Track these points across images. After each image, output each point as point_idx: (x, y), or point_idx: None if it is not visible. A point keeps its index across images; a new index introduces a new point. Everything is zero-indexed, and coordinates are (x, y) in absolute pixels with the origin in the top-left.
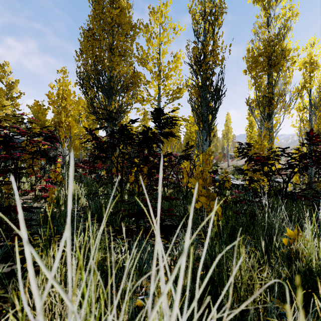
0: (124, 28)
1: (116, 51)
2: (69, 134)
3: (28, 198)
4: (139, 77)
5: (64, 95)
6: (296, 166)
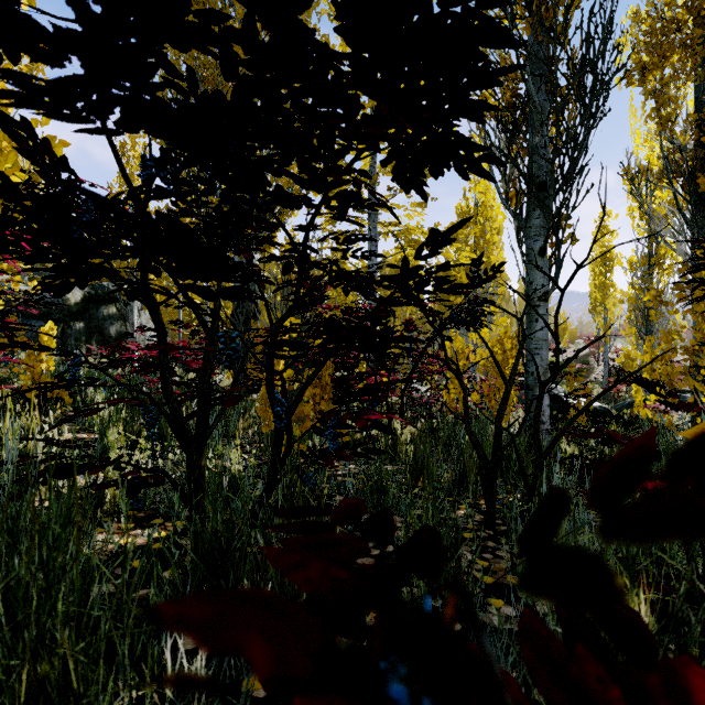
0: None
1: None
2: None
3: None
4: None
5: None
6: None
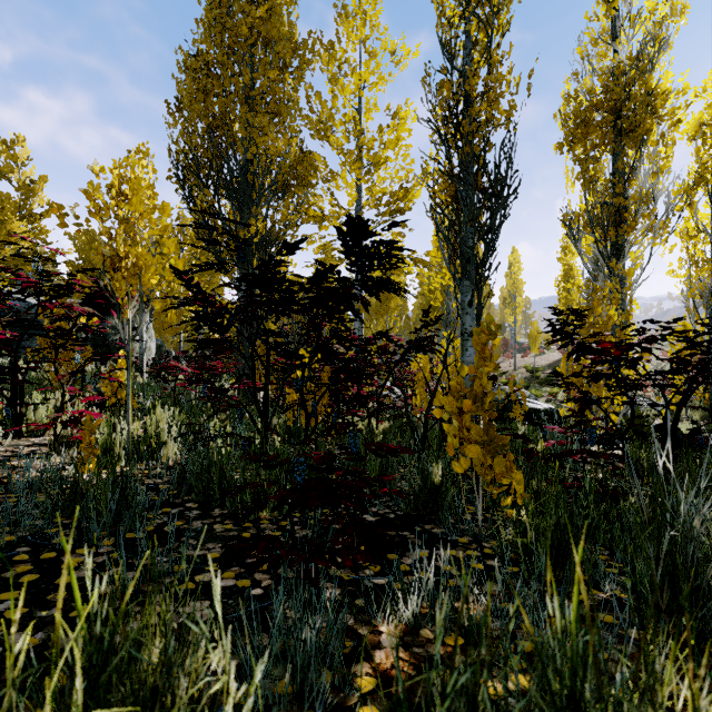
0: (278, 49)
1: (260, 102)
2: (139, 287)
3: (44, 442)
4: (312, 164)
5: (126, 190)
6: (705, 365)
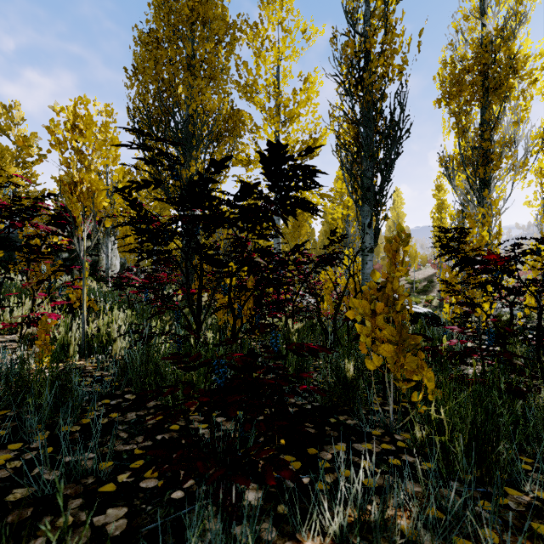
0: (213, 26)
1: (199, 68)
2: (92, 208)
3: (16, 339)
4: (240, 119)
5: (80, 125)
6: None
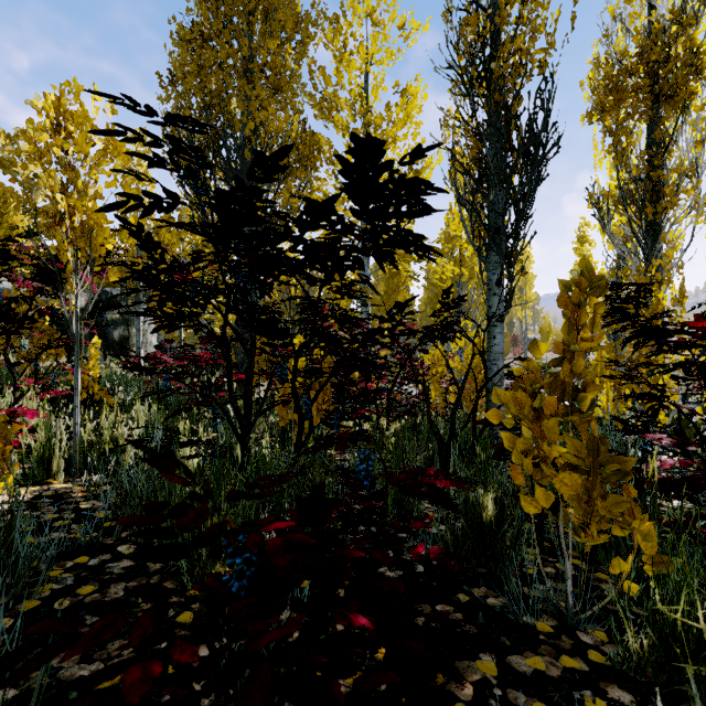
0: (278, 17)
1: (258, 74)
2: (89, 252)
3: None
4: (316, 144)
5: (69, 125)
6: None
